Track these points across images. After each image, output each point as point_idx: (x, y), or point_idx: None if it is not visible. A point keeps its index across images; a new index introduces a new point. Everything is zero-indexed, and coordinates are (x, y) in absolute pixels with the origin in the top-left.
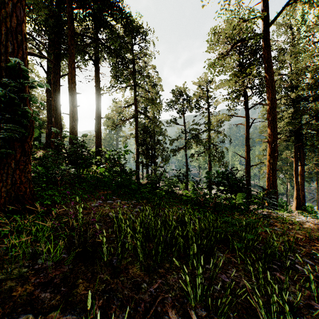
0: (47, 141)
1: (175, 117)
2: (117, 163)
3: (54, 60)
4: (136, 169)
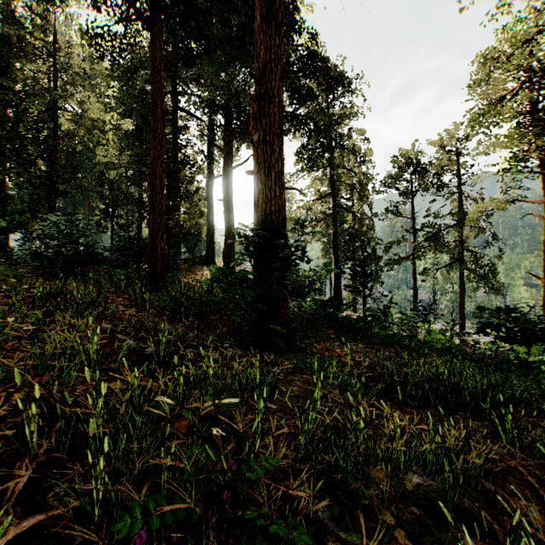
0: (207, 253)
1: (391, 205)
2: (313, 287)
3: (226, 146)
4: (334, 294)
